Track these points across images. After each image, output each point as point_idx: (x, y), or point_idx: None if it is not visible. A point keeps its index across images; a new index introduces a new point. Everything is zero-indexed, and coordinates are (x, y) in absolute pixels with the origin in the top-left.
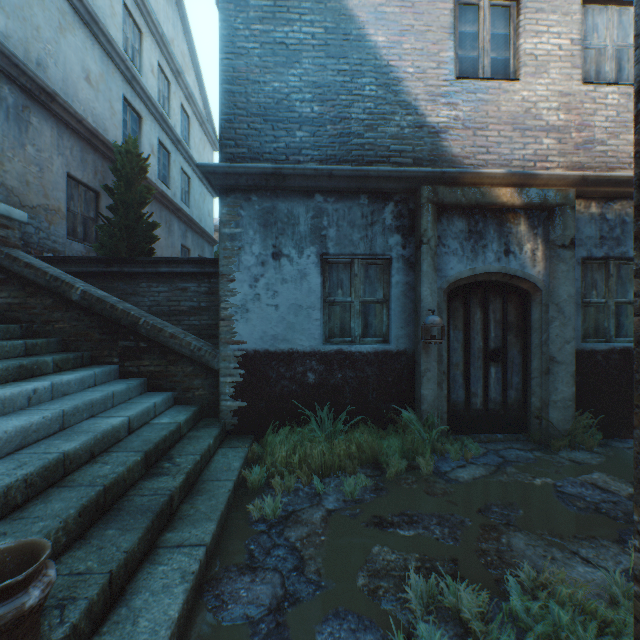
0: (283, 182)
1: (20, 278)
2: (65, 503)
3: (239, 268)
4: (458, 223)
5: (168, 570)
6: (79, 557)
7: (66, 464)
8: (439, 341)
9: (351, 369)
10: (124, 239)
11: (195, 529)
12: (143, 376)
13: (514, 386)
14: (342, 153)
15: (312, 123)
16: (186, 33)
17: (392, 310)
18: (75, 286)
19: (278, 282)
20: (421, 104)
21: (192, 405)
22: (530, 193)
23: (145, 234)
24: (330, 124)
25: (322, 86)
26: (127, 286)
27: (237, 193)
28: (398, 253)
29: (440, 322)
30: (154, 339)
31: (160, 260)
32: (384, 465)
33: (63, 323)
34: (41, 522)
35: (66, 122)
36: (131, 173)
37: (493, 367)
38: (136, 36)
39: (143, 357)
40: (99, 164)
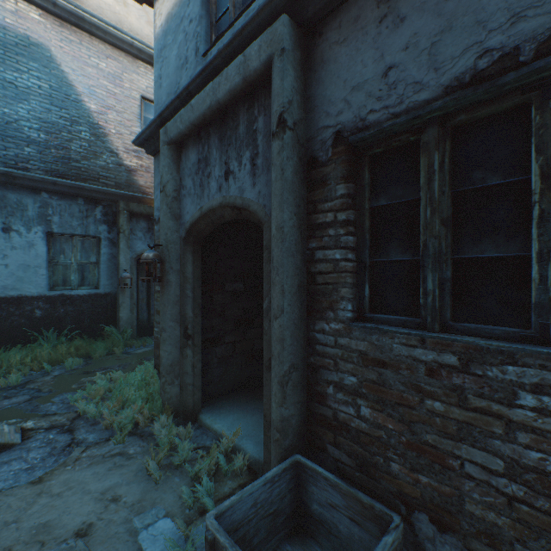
0: (14, 180)
1: None
2: None
3: None
4: (143, 223)
5: None
6: None
7: None
8: (129, 286)
9: (72, 306)
10: None
11: None
12: None
13: None
14: (65, 169)
15: (40, 145)
16: None
17: (102, 269)
18: None
19: (9, 248)
20: (121, 152)
21: None
22: None
23: None
24: (55, 149)
25: (48, 122)
26: None
27: None
28: (106, 236)
29: (130, 276)
30: None
31: None
32: (93, 354)
33: None
34: None
35: None
36: None
37: None
38: None
39: None
40: None
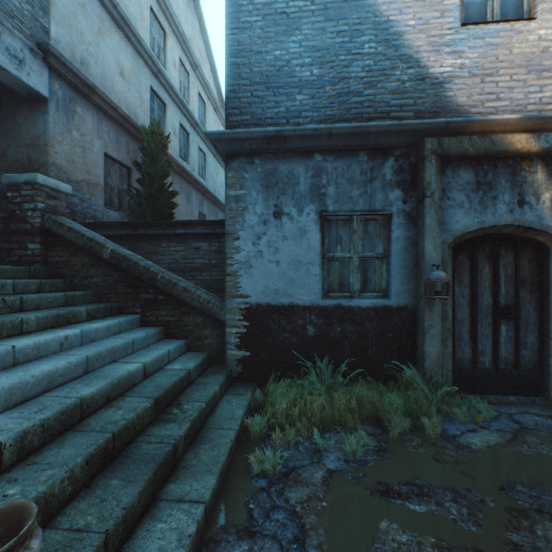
0: (284, 144)
1: (65, 240)
2: (75, 450)
3: (243, 227)
4: (464, 174)
5: (166, 529)
6: (81, 509)
7: (83, 408)
8: (445, 297)
9: (350, 323)
10: (149, 206)
11: (196, 482)
12: (161, 325)
13: (528, 346)
14: (341, 112)
15: (311, 86)
16: (202, 32)
17: (392, 265)
18: (106, 246)
19: (279, 239)
20: (423, 56)
21: (202, 352)
22: (550, 137)
23: (166, 202)
24: (329, 85)
25: (321, 49)
26: (150, 246)
27: (241, 157)
28: (398, 208)
29: (446, 277)
30: (169, 292)
31: (177, 223)
32: (386, 424)
33: (97, 278)
34: (49, 470)
35: (104, 110)
36: (155, 150)
37: (503, 325)
38: (161, 37)
39: (161, 308)
40: (131, 145)
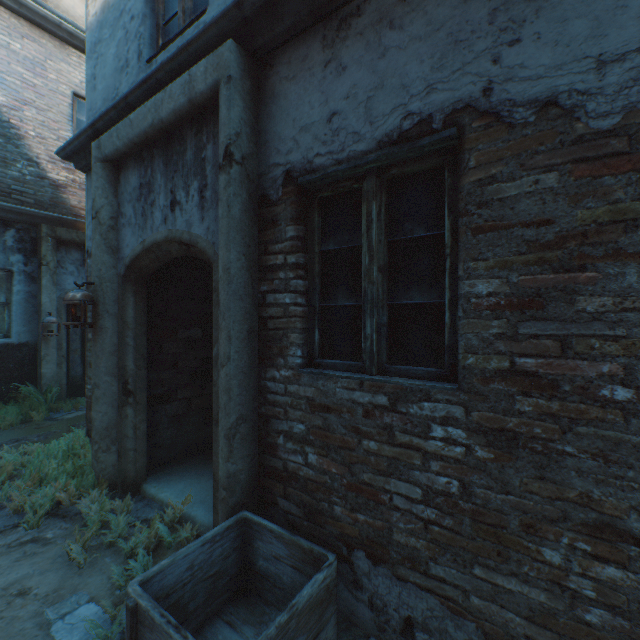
0: None
1: None
2: None
3: None
4: (76, 254)
5: None
6: None
7: None
8: (56, 334)
9: None
10: None
11: None
12: None
13: None
14: None
15: None
16: None
17: (15, 312)
18: None
19: None
20: (44, 162)
21: None
22: None
23: None
24: None
25: None
26: None
27: None
28: (21, 269)
29: (57, 321)
30: None
31: None
32: (1, 422)
33: None
34: None
35: None
36: None
37: None
38: None
39: None
40: None
